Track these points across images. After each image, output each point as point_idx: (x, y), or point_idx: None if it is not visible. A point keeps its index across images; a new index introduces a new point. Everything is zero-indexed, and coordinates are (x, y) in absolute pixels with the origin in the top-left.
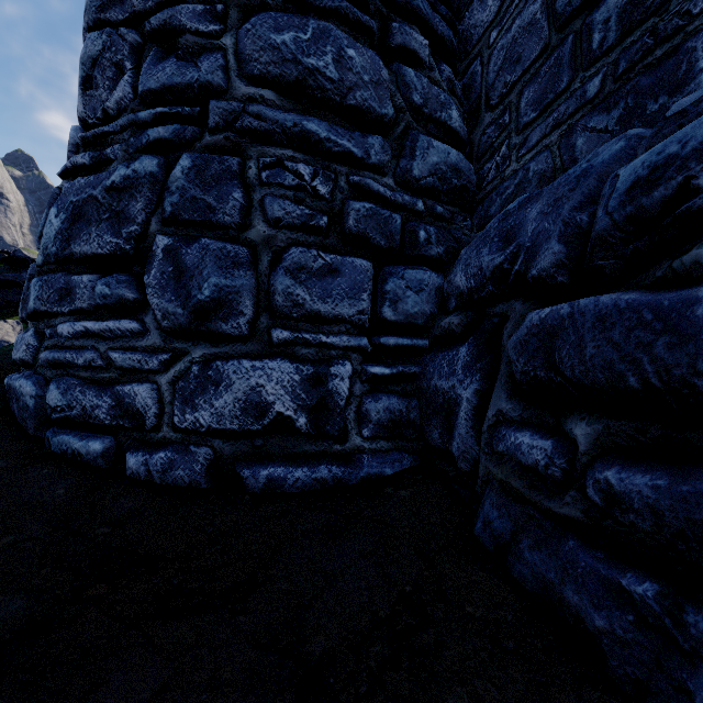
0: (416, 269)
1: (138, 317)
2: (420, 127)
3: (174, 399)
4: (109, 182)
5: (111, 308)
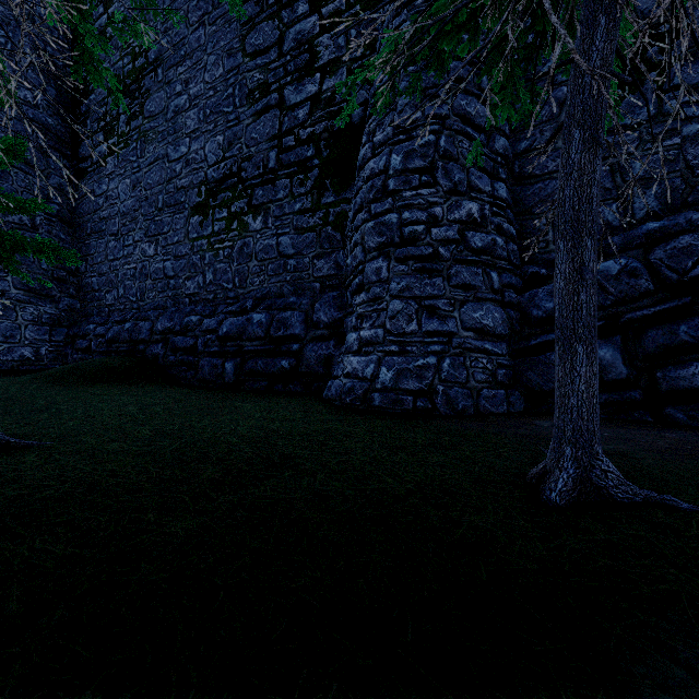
0: (62, 328)
1: None
2: (63, 295)
3: (1, 354)
4: None
5: None
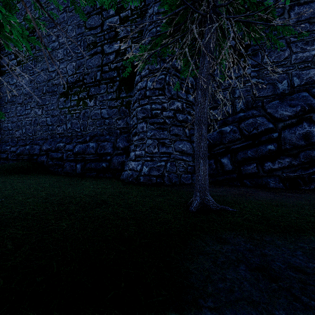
0: None
1: None
2: None
3: None
4: None
5: None
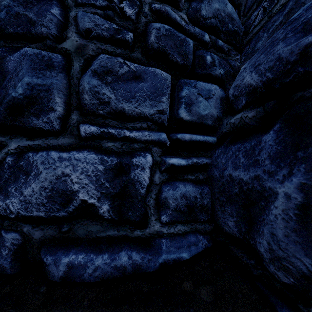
0: (205, 82)
1: None
2: None
3: None
4: None
5: None
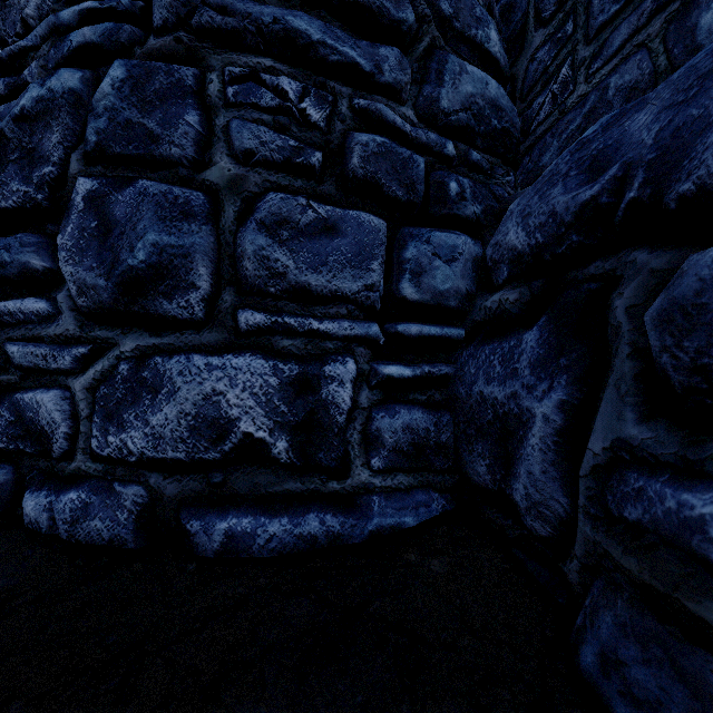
0: (446, 232)
1: (51, 295)
2: (448, 48)
3: (92, 412)
4: (17, 109)
5: (13, 282)
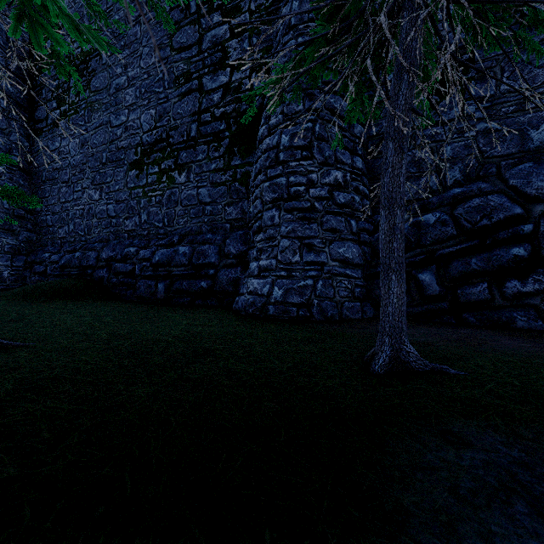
0: (21, 256)
1: None
2: (22, 229)
3: None
4: None
5: None
